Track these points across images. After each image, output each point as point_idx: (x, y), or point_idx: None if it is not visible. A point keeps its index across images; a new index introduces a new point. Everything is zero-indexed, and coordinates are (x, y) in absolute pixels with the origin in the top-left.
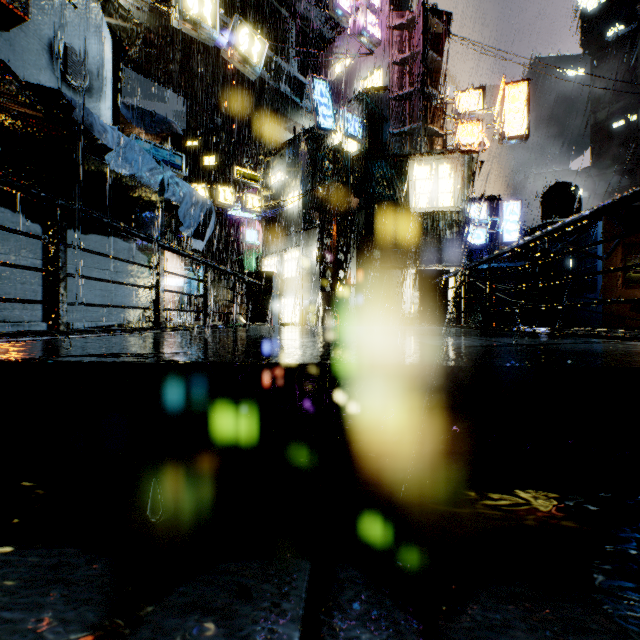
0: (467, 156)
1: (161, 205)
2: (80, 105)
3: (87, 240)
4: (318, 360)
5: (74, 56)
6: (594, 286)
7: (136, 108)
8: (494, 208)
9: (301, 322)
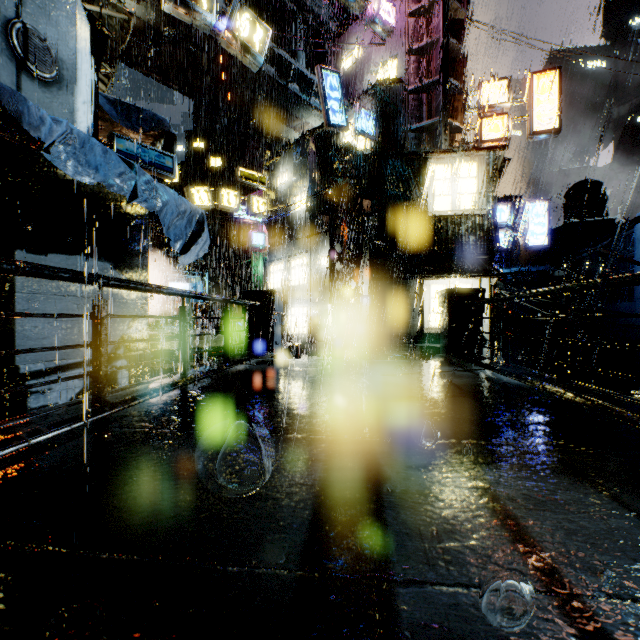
0: (492, 153)
1: (144, 214)
2: (7, 89)
3: (44, 261)
4: None
5: (37, 40)
6: (629, 293)
7: (121, 103)
8: (514, 208)
9: (309, 333)
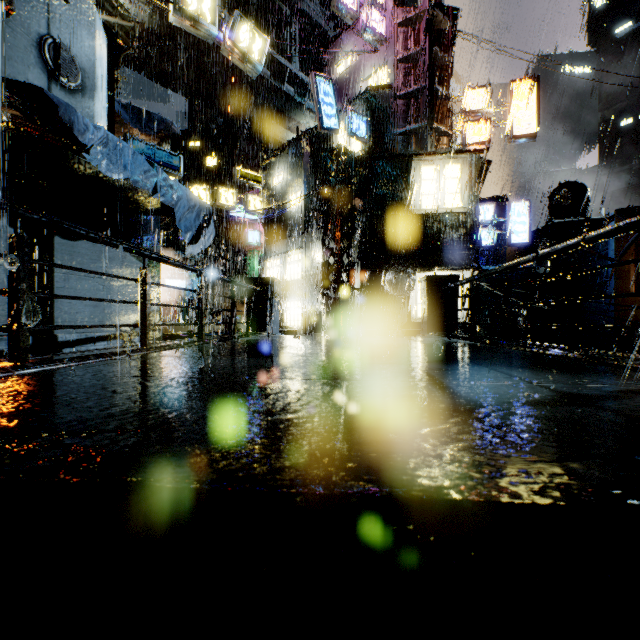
0: (475, 155)
1: (157, 208)
2: (63, 103)
3: (76, 247)
4: (319, 470)
5: (65, 53)
6: (605, 288)
7: (132, 108)
8: (500, 208)
9: (304, 326)
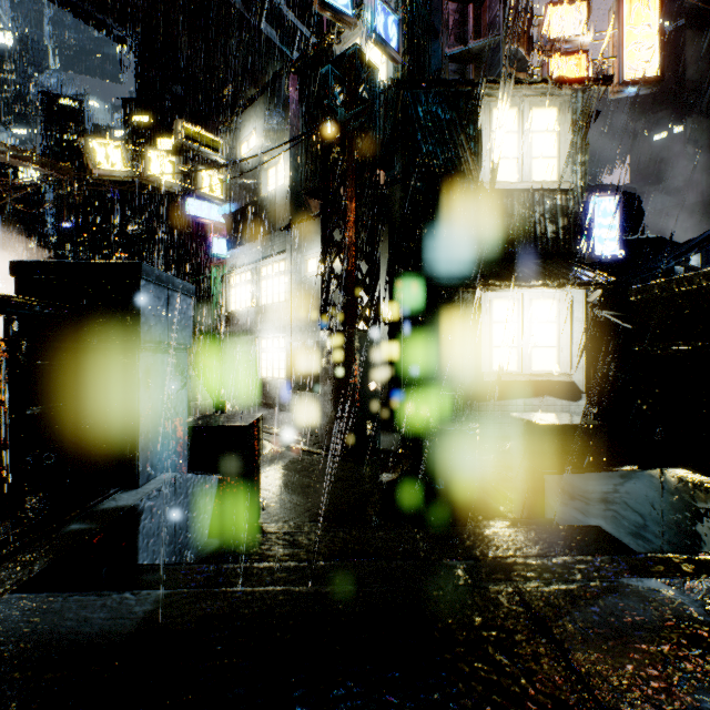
0: (581, 94)
1: None
2: None
3: None
4: None
5: None
6: None
7: None
8: None
9: (288, 379)
